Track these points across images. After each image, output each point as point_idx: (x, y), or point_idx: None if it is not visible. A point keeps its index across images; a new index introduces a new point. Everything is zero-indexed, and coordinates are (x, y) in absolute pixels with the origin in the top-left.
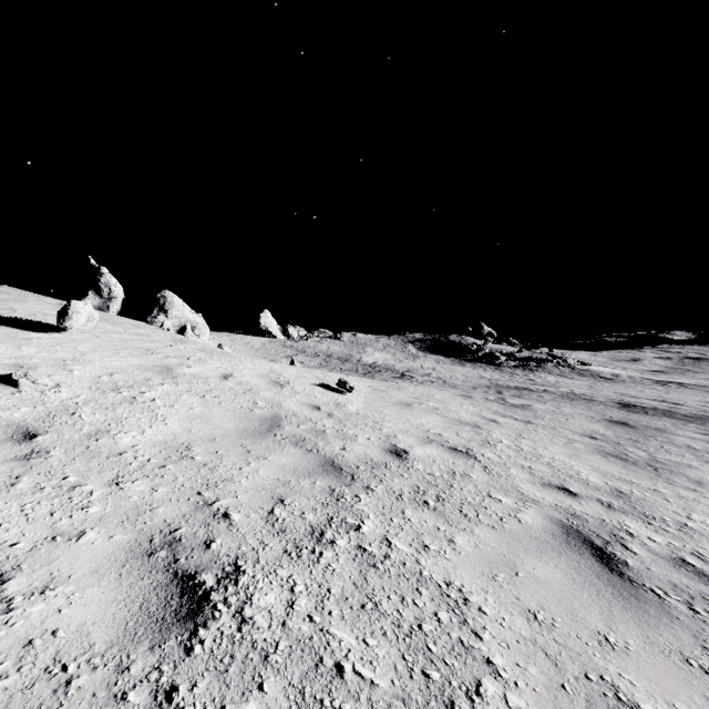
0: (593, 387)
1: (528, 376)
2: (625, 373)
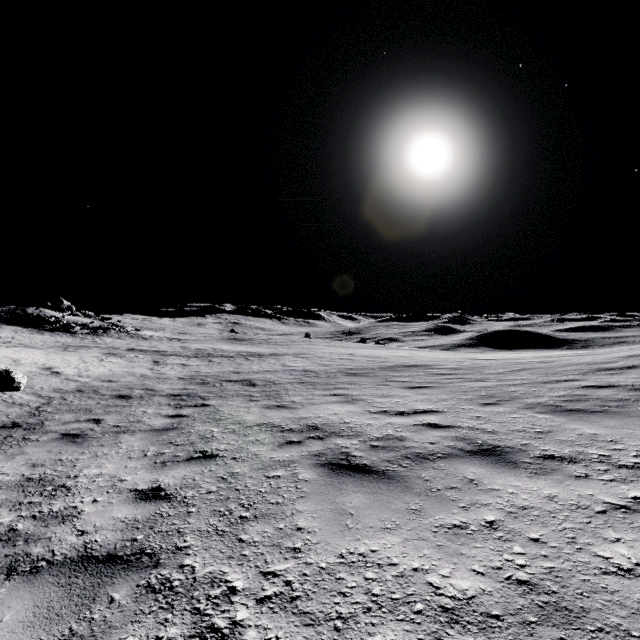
0: (129, 343)
1: (95, 339)
2: (160, 335)
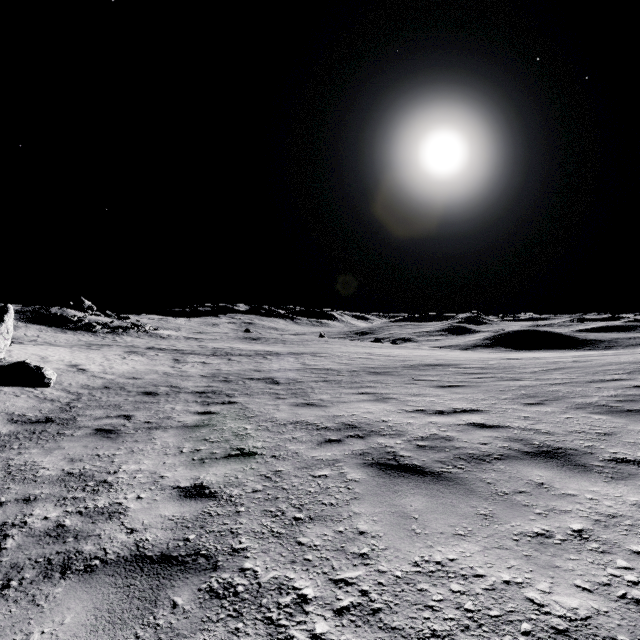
0: (149, 342)
1: (116, 338)
2: (177, 334)
